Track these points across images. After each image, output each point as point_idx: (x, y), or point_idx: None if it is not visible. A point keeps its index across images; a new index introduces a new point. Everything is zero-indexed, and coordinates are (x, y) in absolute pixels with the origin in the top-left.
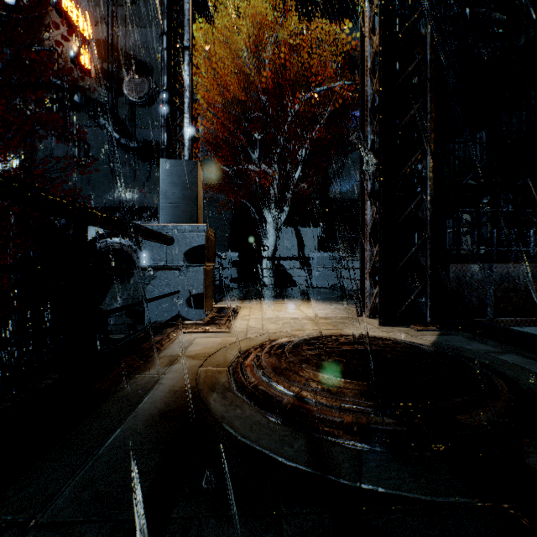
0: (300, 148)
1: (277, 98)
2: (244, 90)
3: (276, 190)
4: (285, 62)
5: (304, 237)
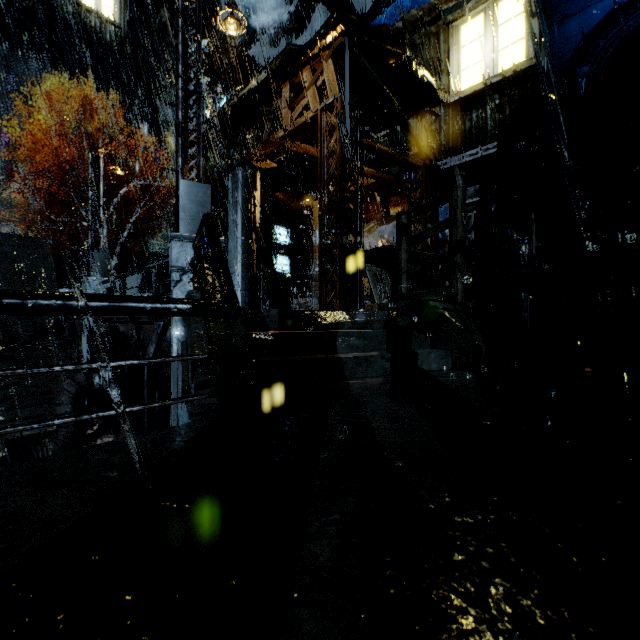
0: (116, 196)
1: (89, 141)
2: (47, 120)
3: (106, 243)
4: (99, 110)
5: (126, 281)
